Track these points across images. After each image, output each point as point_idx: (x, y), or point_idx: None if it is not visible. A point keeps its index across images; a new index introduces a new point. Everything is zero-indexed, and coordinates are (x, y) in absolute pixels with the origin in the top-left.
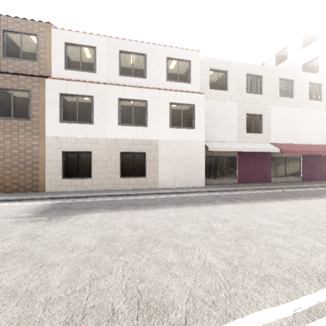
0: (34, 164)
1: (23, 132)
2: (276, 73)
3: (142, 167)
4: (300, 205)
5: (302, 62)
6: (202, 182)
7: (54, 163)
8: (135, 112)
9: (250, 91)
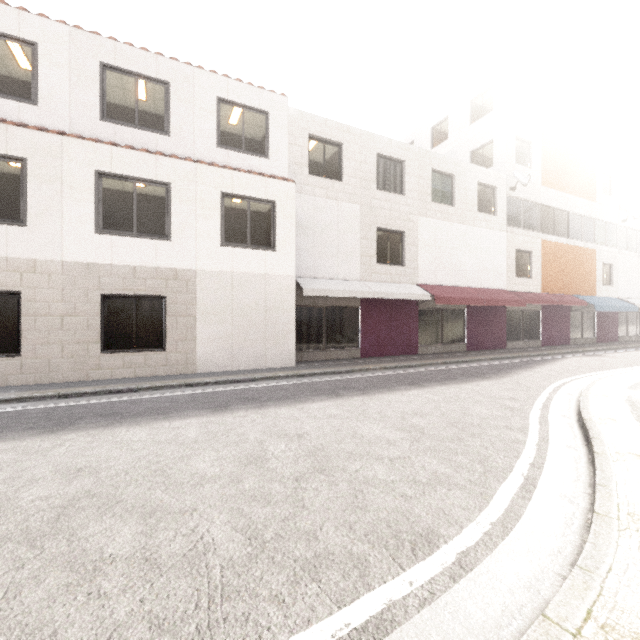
0: None
1: None
2: (426, 160)
3: (159, 329)
4: (447, 394)
5: (470, 147)
6: (292, 358)
7: None
8: (139, 207)
9: (384, 188)
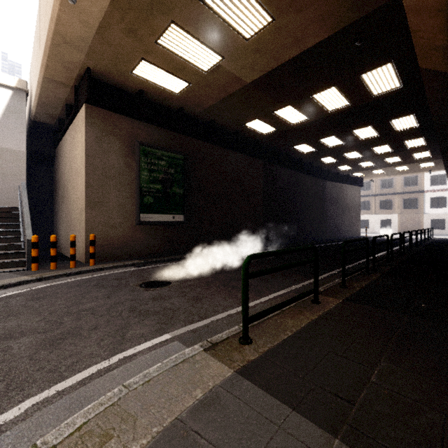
0: (419, 224)
1: (414, 213)
2: None
3: None
4: None
5: None
6: None
7: (427, 223)
8: None
9: None
